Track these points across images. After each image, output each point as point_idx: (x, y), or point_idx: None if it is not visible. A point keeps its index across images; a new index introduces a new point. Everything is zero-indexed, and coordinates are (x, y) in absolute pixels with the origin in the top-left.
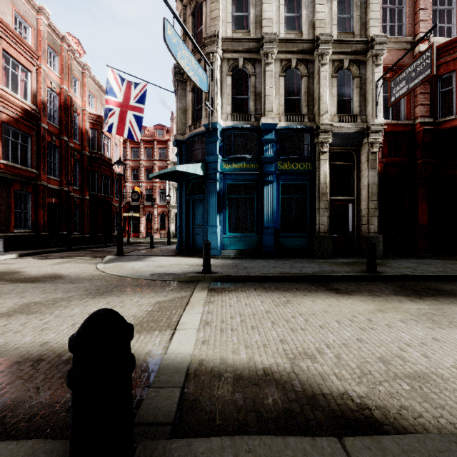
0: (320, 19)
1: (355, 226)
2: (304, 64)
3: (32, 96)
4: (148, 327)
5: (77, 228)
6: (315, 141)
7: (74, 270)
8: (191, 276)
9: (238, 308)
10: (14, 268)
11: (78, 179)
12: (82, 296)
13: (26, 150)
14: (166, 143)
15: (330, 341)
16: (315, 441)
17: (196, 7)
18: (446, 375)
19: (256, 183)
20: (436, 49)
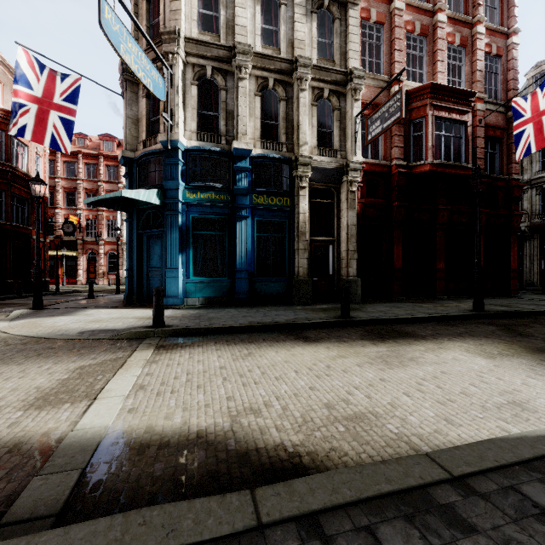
0: (300, 39)
1: (335, 269)
2: (282, 86)
3: None
4: (56, 400)
5: None
6: (294, 174)
7: None
8: (135, 332)
9: (188, 366)
10: None
11: None
12: None
13: None
14: (116, 160)
15: (281, 393)
16: (224, 498)
17: None
18: (381, 412)
19: (228, 217)
20: (409, 93)
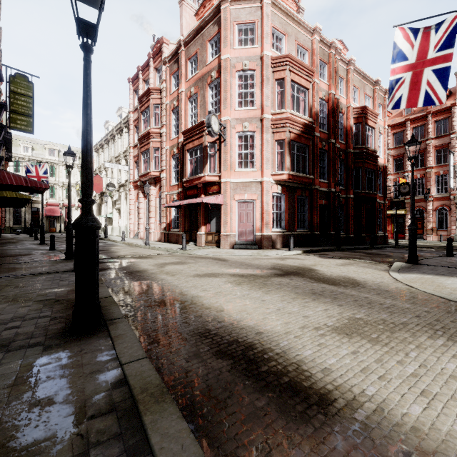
0: None
1: None
2: None
3: (309, 110)
4: None
5: (342, 227)
6: None
7: (367, 277)
8: None
9: None
10: (307, 265)
11: (342, 179)
12: (424, 329)
13: (304, 160)
14: (447, 112)
15: None
16: None
17: None
18: None
19: None
20: None
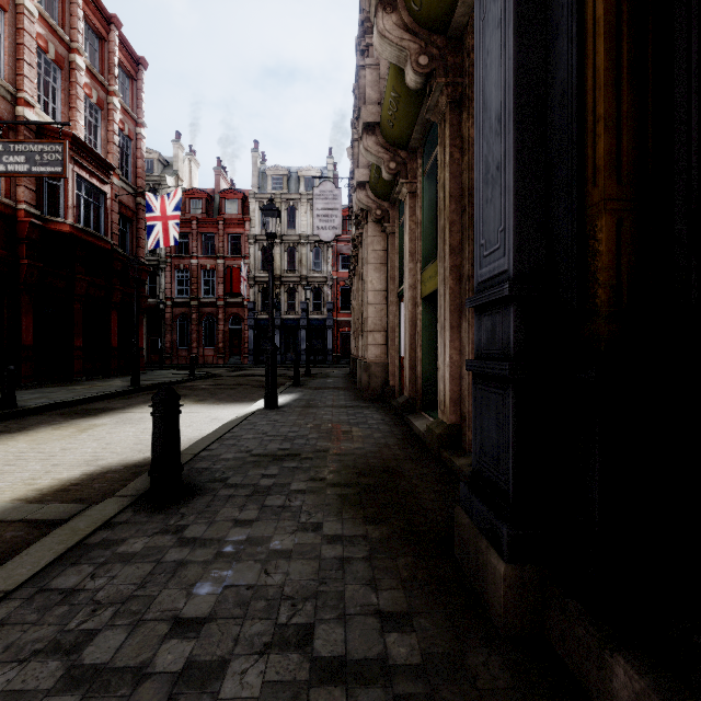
0: None
1: None
2: None
3: None
4: None
5: None
6: None
7: None
8: None
9: None
10: None
11: None
12: None
13: None
14: None
15: (92, 451)
16: None
17: None
18: None
19: None
20: (44, 127)
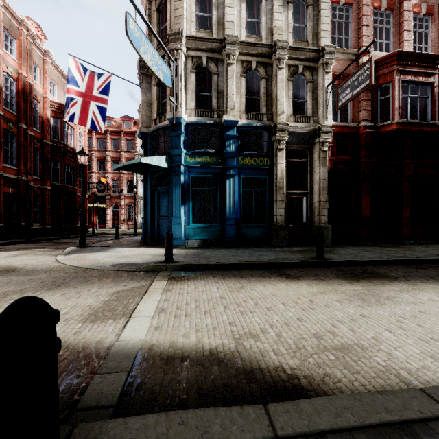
0: (278, 26)
1: (308, 217)
2: (263, 67)
3: None
4: (103, 316)
5: (37, 219)
6: (273, 138)
7: (31, 263)
8: (152, 266)
9: (195, 294)
10: None
11: (38, 168)
12: (36, 289)
13: None
14: (133, 135)
15: (274, 321)
16: (243, 409)
17: (161, 4)
18: (366, 345)
19: (219, 176)
20: (376, 62)
